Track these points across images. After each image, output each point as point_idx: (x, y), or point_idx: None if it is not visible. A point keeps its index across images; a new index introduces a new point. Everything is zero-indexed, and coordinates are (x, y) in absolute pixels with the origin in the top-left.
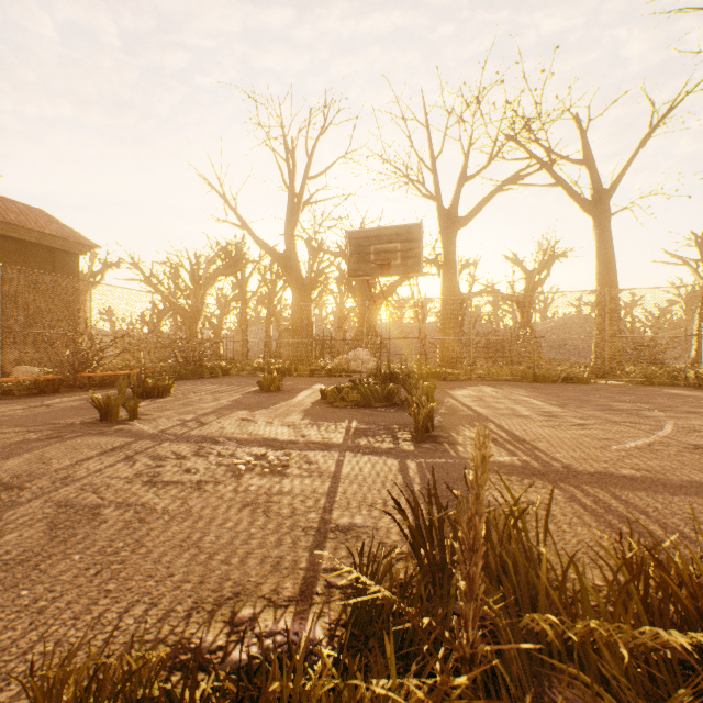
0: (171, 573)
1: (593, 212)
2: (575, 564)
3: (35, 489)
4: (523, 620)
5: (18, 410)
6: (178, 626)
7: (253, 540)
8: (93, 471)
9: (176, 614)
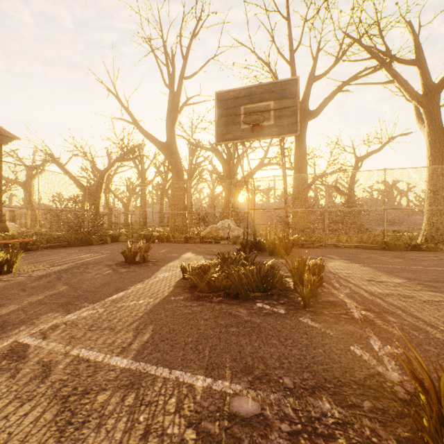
0: None
1: (424, 104)
2: None
3: None
4: None
5: None
6: None
7: None
8: None
9: None
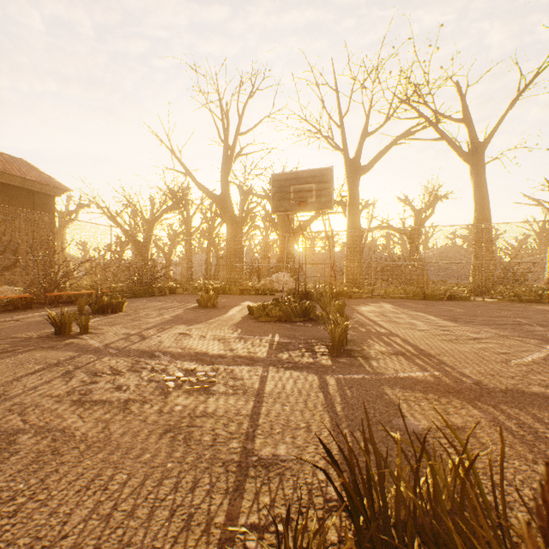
0: (64, 534)
1: (471, 161)
2: None
3: None
4: None
5: None
6: None
7: (167, 480)
8: (29, 389)
9: None
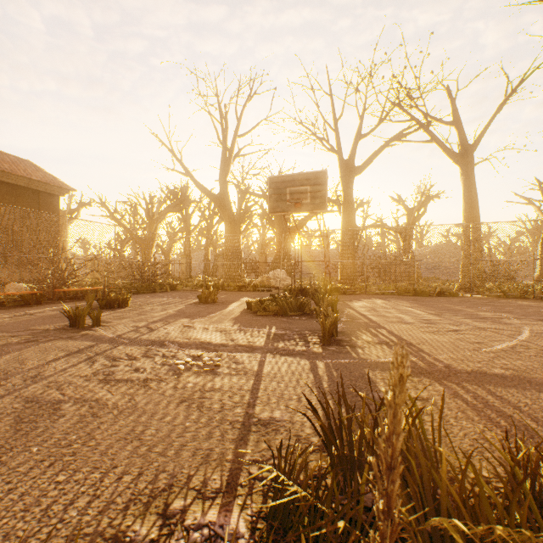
0: (115, 465)
1: (461, 162)
2: (472, 463)
3: (9, 386)
4: (429, 520)
5: (6, 318)
6: (116, 519)
7: (187, 434)
8: (59, 370)
9: (115, 506)
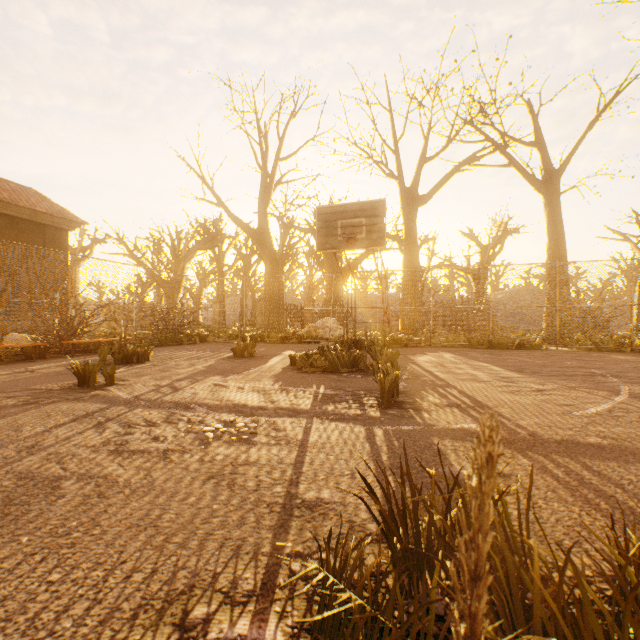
0: (123, 560)
1: (544, 191)
2: (572, 562)
3: None
4: (519, 637)
5: (2, 375)
6: (120, 631)
7: (214, 519)
8: (62, 439)
9: (120, 614)
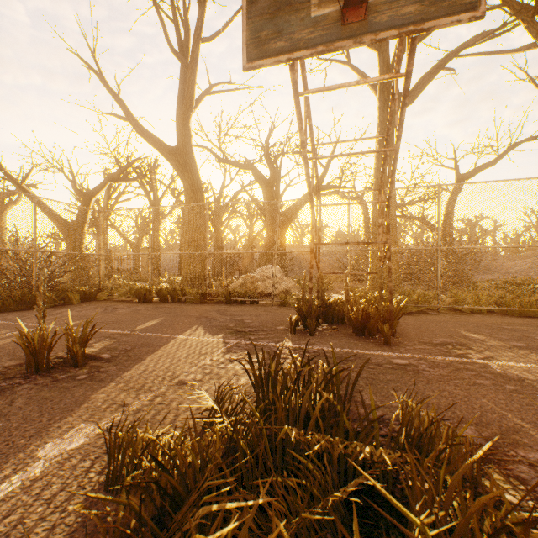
0: None
1: None
2: None
3: None
4: None
5: None
6: None
7: None
8: None
9: None
